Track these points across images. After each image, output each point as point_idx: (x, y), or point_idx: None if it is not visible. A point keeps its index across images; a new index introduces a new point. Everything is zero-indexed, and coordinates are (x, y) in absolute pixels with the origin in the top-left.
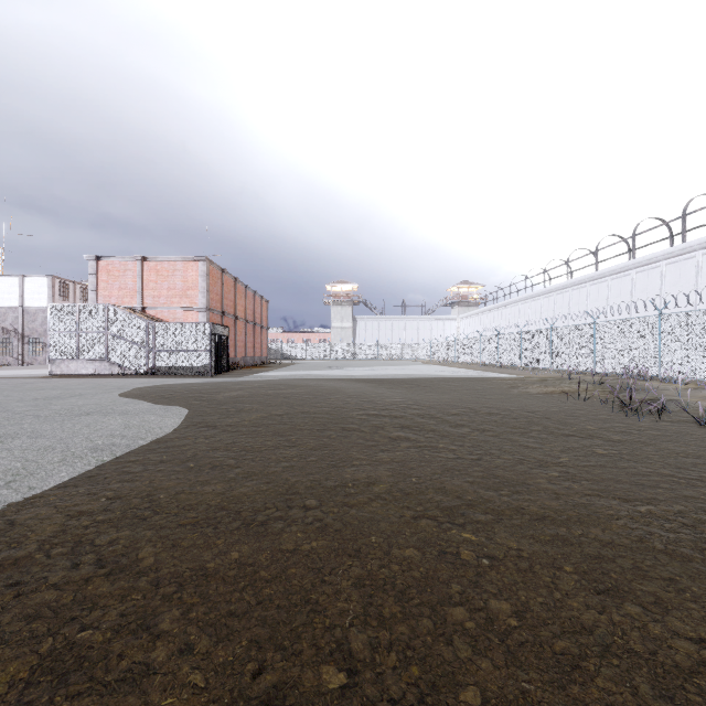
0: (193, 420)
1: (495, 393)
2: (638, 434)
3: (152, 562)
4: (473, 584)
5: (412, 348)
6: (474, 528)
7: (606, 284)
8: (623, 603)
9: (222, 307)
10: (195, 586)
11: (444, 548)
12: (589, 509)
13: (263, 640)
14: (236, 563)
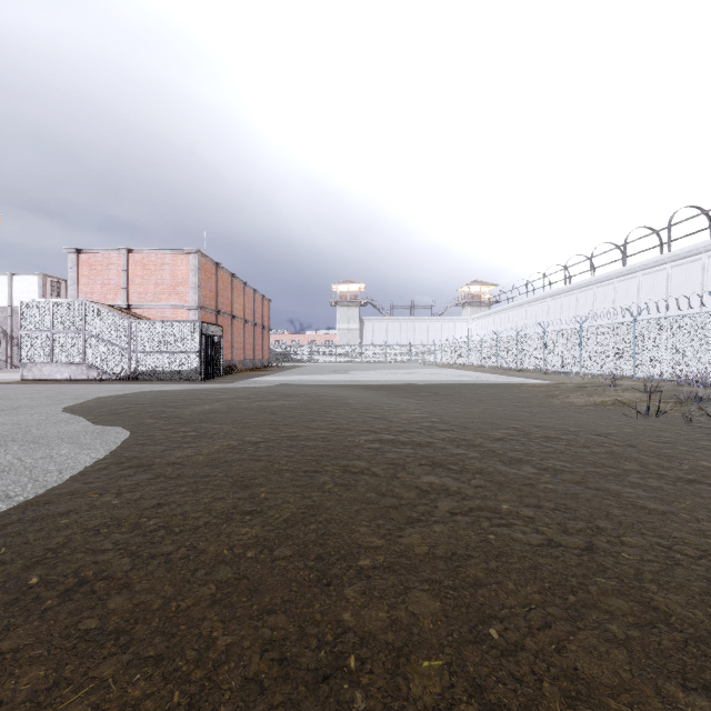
0: (124, 454)
1: (534, 404)
2: None
3: None
4: None
5: (421, 350)
6: None
7: (636, 280)
8: None
9: (216, 305)
10: None
11: None
12: None
13: None
14: None
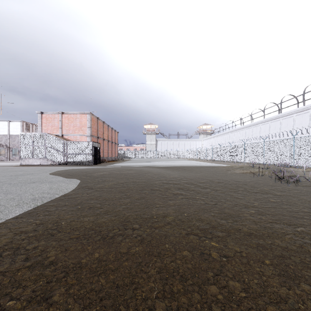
0: (82, 185)
1: (220, 173)
2: (288, 192)
3: (54, 259)
4: (219, 271)
5: (181, 153)
6: (217, 240)
7: (268, 124)
8: (300, 284)
9: (97, 134)
10: (74, 273)
11: (202, 251)
12: (272, 229)
13: (108, 307)
14: (97, 259)
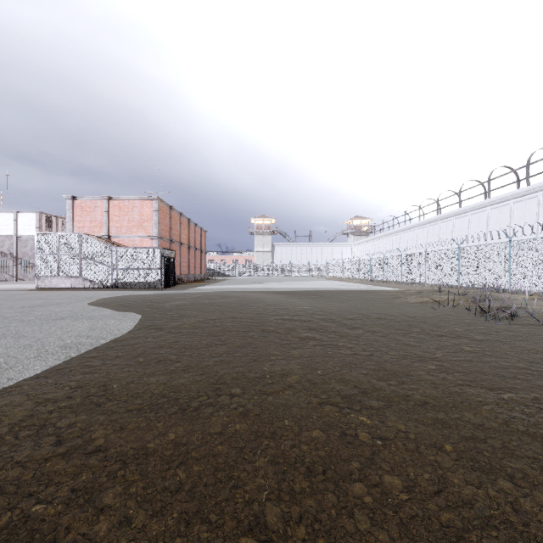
0: (145, 324)
1: (382, 302)
2: (496, 334)
3: (102, 442)
4: (370, 461)
5: (317, 267)
6: (369, 413)
7: (467, 217)
8: (497, 480)
9: (170, 235)
10: (137, 464)
11: (344, 430)
12: (462, 396)
13: (191, 513)
14: (172, 443)
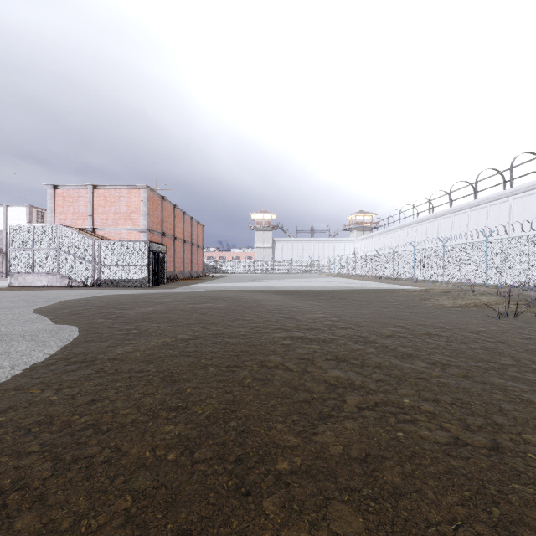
0: (73, 350)
1: (412, 306)
2: None
3: None
4: None
5: (319, 263)
6: None
7: (485, 209)
8: None
9: (162, 228)
10: None
11: None
12: None
13: None
14: None
